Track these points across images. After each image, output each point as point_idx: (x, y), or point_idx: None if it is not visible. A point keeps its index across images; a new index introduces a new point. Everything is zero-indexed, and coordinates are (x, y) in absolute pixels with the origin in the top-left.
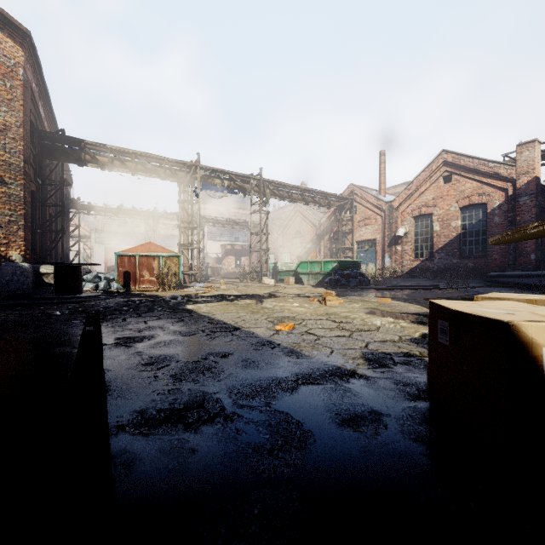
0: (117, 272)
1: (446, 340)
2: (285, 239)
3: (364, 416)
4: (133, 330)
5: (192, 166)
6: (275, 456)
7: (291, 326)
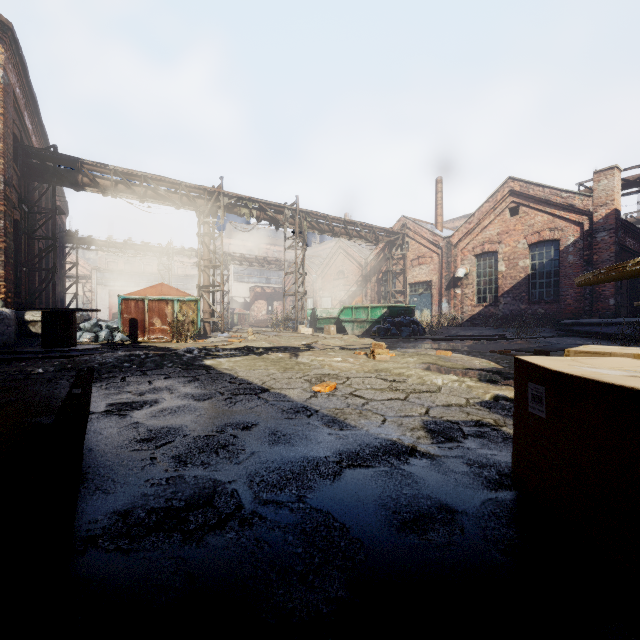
0: (122, 319)
1: (541, 410)
2: (326, 281)
3: (431, 516)
4: (132, 393)
5: (214, 192)
6: (310, 585)
7: (333, 387)
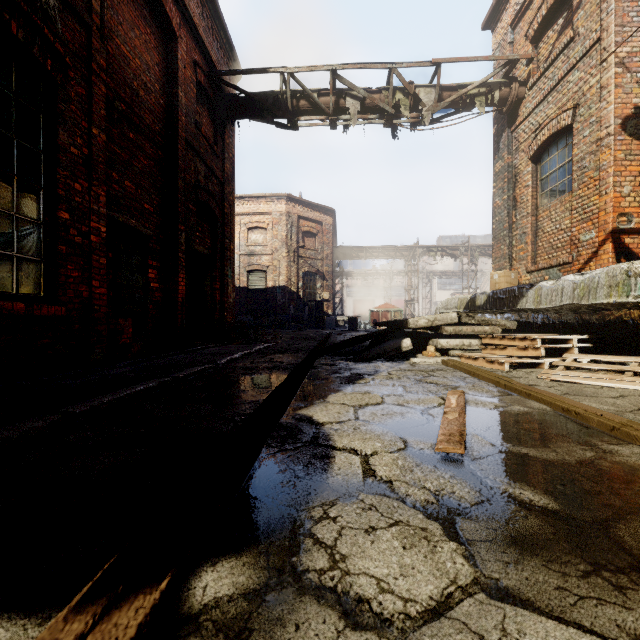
0: (370, 319)
1: None
2: None
3: None
4: None
5: (413, 247)
6: None
7: None
